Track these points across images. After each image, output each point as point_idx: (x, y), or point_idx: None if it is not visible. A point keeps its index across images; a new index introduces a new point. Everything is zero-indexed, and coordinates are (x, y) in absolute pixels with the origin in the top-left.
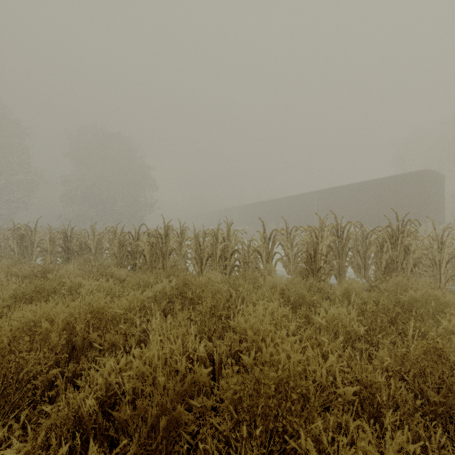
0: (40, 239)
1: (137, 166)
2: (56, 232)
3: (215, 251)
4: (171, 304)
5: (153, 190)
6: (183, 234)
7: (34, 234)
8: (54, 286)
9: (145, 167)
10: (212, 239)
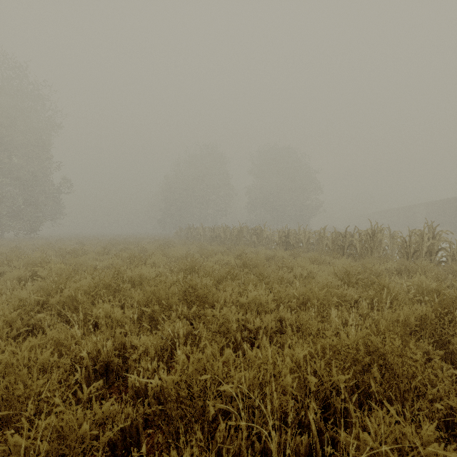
0: (266, 236)
1: (303, 172)
2: (280, 232)
3: (421, 247)
4: (399, 275)
5: (318, 193)
6: (383, 234)
7: (264, 232)
8: (319, 259)
9: (310, 172)
10: (419, 237)
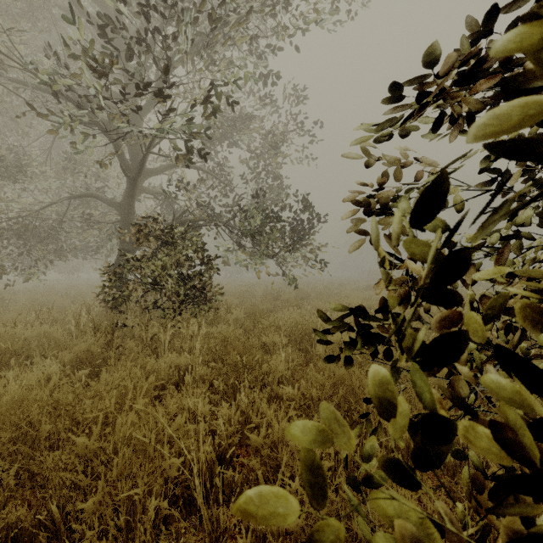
0: None
1: None
2: None
3: None
4: None
5: None
6: None
7: None
8: None
9: None
10: None
